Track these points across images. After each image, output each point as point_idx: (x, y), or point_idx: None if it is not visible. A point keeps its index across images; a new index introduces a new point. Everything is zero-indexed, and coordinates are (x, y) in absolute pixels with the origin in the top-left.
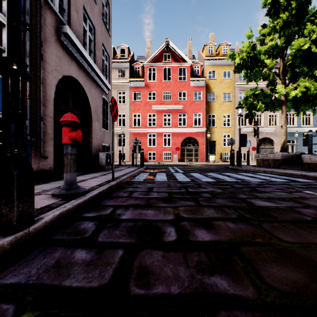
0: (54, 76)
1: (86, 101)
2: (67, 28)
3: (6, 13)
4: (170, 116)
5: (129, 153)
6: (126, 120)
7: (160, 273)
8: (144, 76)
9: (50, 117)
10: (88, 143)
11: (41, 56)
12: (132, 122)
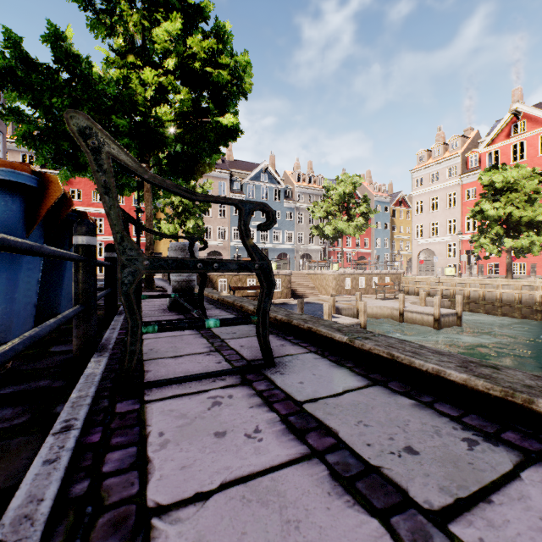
0: None
1: None
2: None
3: None
4: (103, 221)
5: None
6: None
7: None
8: None
9: None
10: None
11: None
12: None
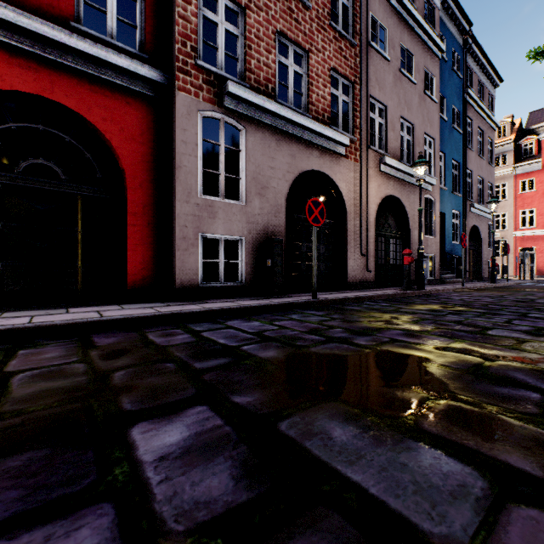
0: (468, 231)
1: (478, 233)
2: (474, 204)
3: (457, 219)
4: None
5: (513, 265)
6: (506, 221)
7: (524, 288)
8: (541, 153)
9: (467, 252)
10: (478, 262)
11: (466, 227)
12: (519, 222)
